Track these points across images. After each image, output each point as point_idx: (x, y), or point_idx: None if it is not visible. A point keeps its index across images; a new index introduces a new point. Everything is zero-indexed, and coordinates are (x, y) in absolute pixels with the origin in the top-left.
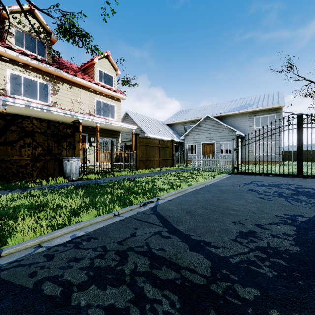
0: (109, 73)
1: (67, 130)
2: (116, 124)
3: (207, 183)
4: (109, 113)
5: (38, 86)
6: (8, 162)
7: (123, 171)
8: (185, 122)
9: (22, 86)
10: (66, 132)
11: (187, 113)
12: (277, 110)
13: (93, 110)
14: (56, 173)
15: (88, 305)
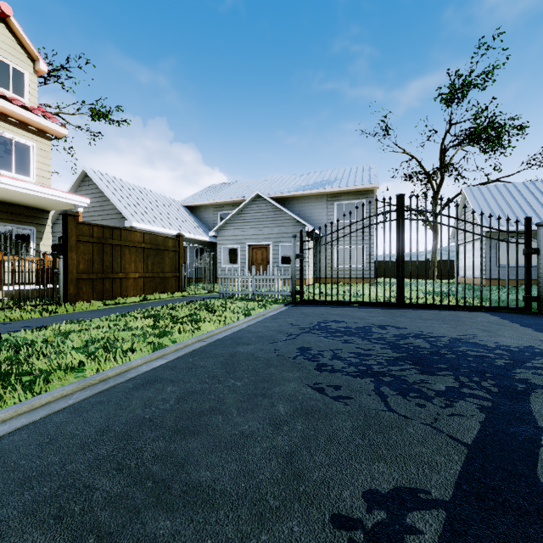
0: (11, 60)
1: None
2: (19, 188)
3: (220, 335)
4: (11, 163)
5: None
6: None
7: (15, 307)
8: (221, 205)
9: None
10: None
11: (226, 189)
12: (368, 193)
13: None
14: None
15: None
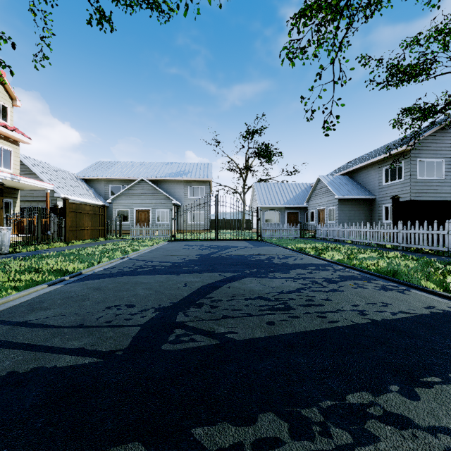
0: (2, 101)
1: None
2: (26, 182)
3: (154, 248)
4: (1, 161)
5: None
6: None
7: (51, 242)
8: (111, 180)
9: None
10: None
11: (113, 168)
12: (207, 182)
13: None
14: None
15: (143, 270)
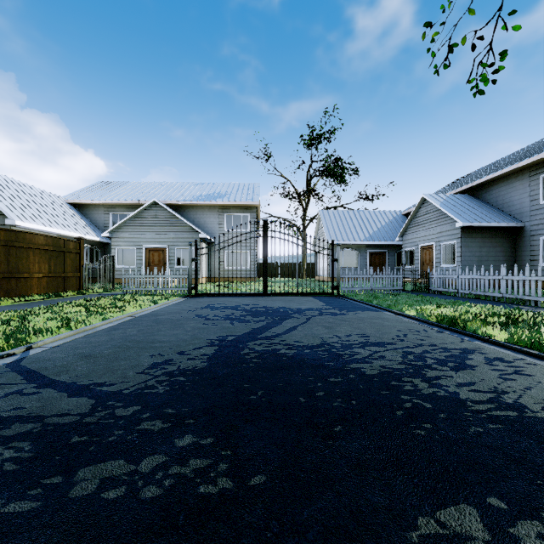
0: None
1: None
2: None
3: (141, 314)
4: None
5: None
6: None
7: None
8: (113, 206)
9: None
10: None
11: (118, 190)
12: (252, 208)
13: None
14: None
15: None
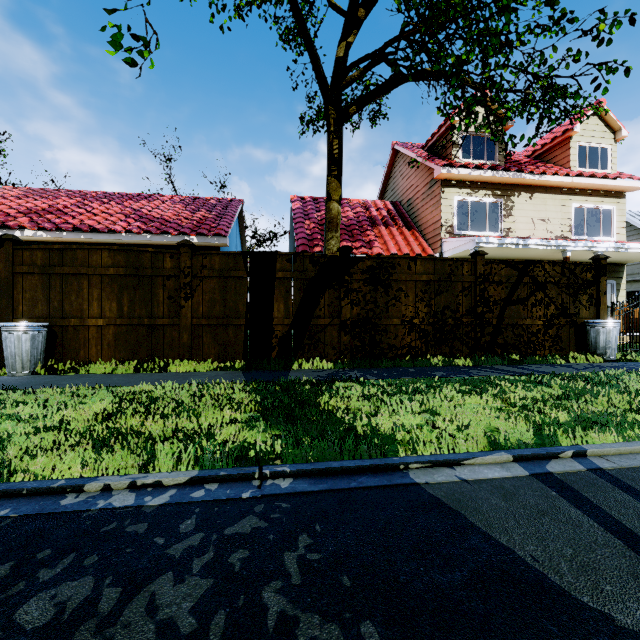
0: (599, 143)
1: (585, 274)
2: (638, 249)
3: None
4: (599, 229)
5: (486, 210)
6: (519, 327)
7: None
8: None
9: (469, 215)
10: (585, 278)
11: None
12: None
13: (567, 229)
14: (572, 345)
15: None
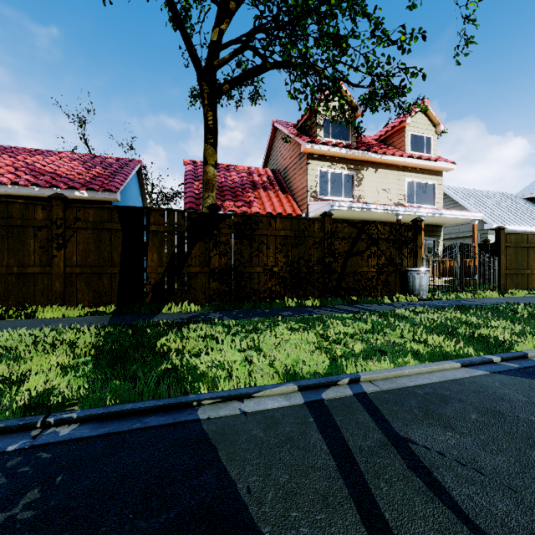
0: (425, 133)
1: (407, 232)
2: (448, 215)
3: None
4: (425, 198)
5: (343, 180)
6: (358, 274)
7: (478, 290)
8: None
9: (329, 183)
10: (407, 236)
11: None
12: None
13: (402, 197)
14: (397, 288)
15: None
